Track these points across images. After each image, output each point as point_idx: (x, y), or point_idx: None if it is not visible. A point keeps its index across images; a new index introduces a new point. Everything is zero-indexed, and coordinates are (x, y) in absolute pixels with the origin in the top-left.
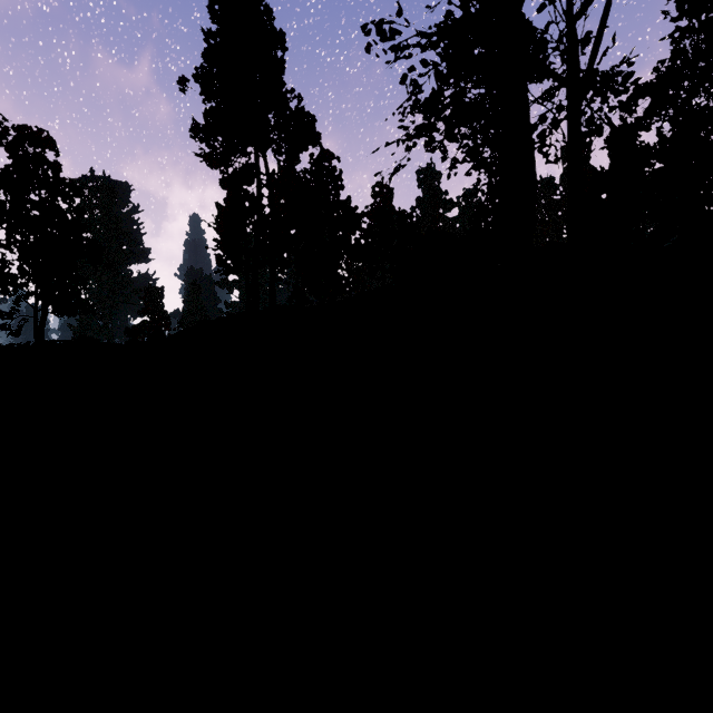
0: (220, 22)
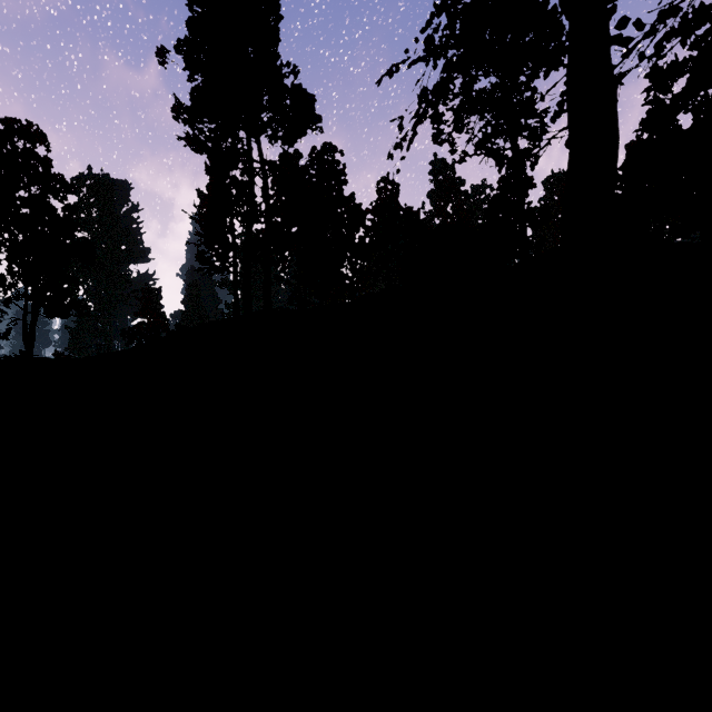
0: None
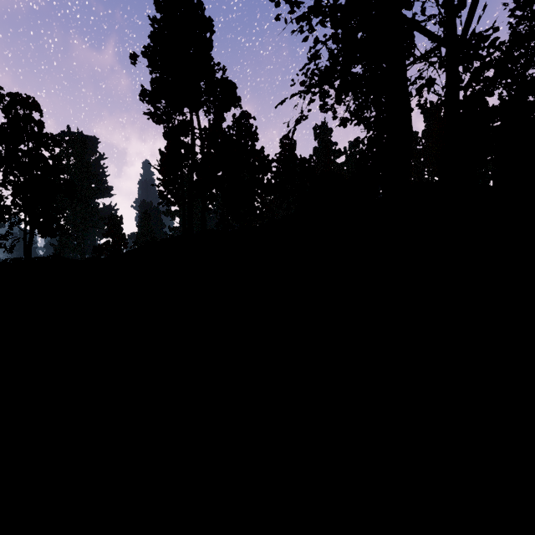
0: (162, 11)
